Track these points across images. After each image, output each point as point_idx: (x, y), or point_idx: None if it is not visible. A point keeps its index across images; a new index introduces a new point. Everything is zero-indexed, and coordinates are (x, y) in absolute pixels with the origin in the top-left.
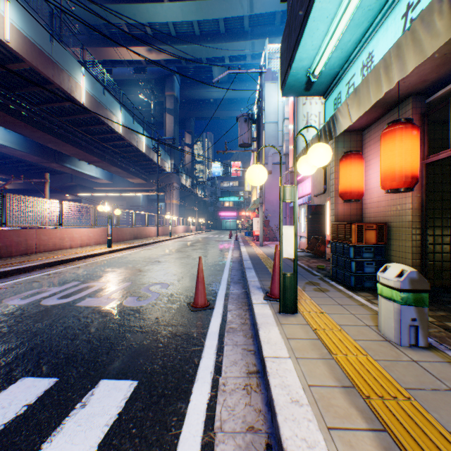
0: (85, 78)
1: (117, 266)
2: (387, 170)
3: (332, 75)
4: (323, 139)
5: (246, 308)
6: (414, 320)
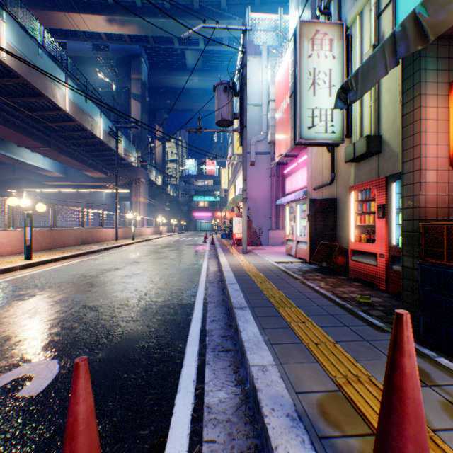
0: (7, 26)
1: (4, 299)
2: None
3: None
4: None
5: None
6: None
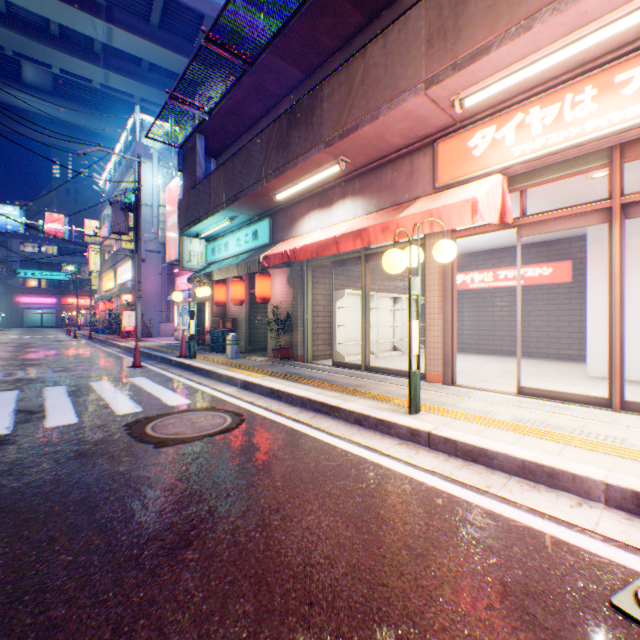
0: None
1: None
2: (234, 297)
3: (212, 236)
4: (208, 278)
5: (167, 364)
6: (237, 350)
